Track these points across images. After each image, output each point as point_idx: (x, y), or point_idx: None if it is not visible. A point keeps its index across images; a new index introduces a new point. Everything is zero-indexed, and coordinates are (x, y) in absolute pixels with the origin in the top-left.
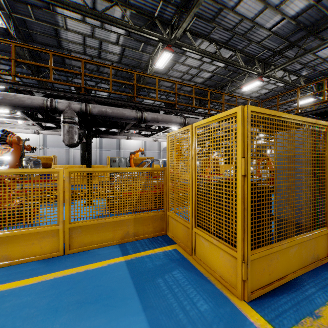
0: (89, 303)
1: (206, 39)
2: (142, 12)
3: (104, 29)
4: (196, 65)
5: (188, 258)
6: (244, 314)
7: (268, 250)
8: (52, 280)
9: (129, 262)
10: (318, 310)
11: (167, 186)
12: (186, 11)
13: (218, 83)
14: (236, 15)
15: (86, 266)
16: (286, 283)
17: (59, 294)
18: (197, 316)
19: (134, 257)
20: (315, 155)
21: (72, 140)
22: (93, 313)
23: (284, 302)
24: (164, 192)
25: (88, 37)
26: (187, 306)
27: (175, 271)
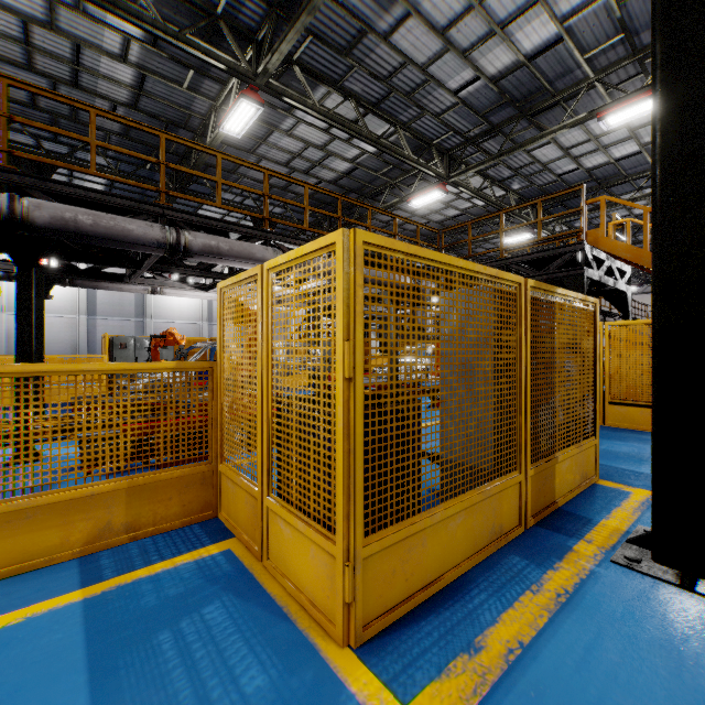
0: None
1: (336, 89)
2: None
3: (85, 15)
4: (319, 142)
5: (252, 568)
6: (341, 680)
7: (403, 531)
8: None
9: (94, 602)
10: (483, 638)
11: (218, 404)
12: (290, 19)
13: (365, 185)
14: (393, 50)
15: None
16: (439, 592)
17: None
18: None
19: (112, 586)
20: (499, 336)
21: None
22: None
23: (426, 634)
24: (211, 419)
25: (39, 26)
26: (214, 690)
27: (211, 606)
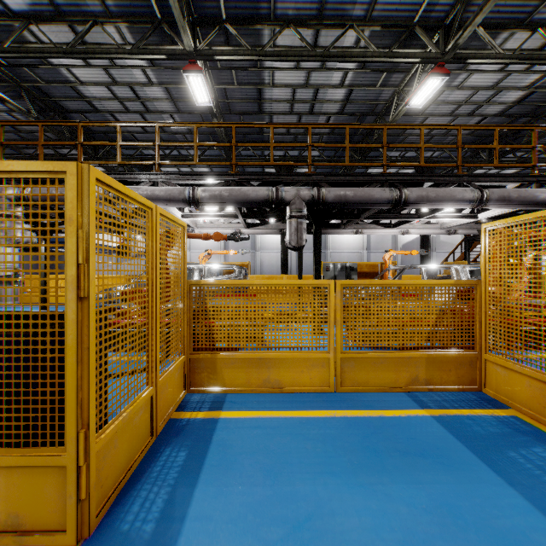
0: (415, 455)
1: (521, 28)
2: (392, 23)
3: (325, 69)
4: (490, 83)
5: None
6: None
7: None
8: (343, 418)
9: (439, 419)
10: None
11: (482, 311)
12: None
13: (540, 106)
14: None
15: (376, 411)
16: None
17: (365, 435)
18: None
19: (442, 414)
20: None
21: (300, 240)
22: (429, 468)
23: None
24: (475, 321)
25: (300, 87)
26: None
27: (535, 448)
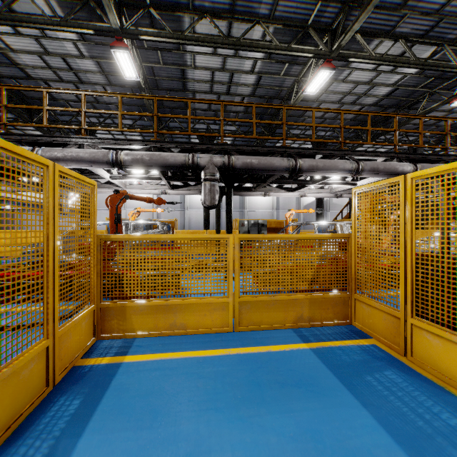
0: (291, 385)
1: (387, 38)
2: (291, 23)
3: (238, 57)
4: (366, 79)
5: (400, 359)
6: None
7: None
8: (236, 355)
9: (316, 351)
10: None
11: (352, 259)
12: (358, 5)
13: (402, 100)
14: None
15: (265, 347)
16: None
17: (252, 370)
18: (446, 430)
19: (319, 346)
20: None
21: (213, 200)
22: (301, 397)
23: None
24: (348, 267)
25: (218, 71)
26: (425, 415)
27: (387, 372)
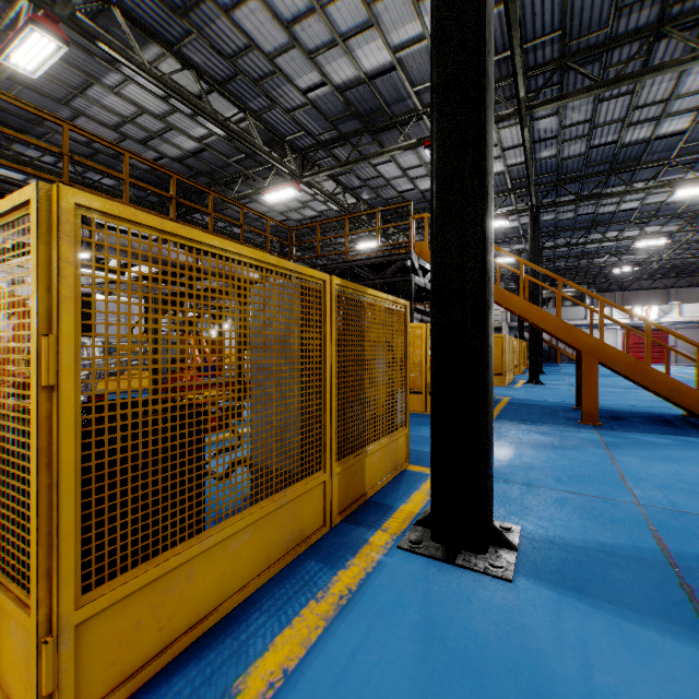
0: None
1: (172, 53)
2: None
3: None
4: (156, 110)
5: None
6: None
7: (152, 570)
8: None
9: None
10: (244, 676)
11: None
12: None
13: (217, 170)
14: (236, 28)
15: None
16: (212, 627)
17: None
18: None
19: None
20: (300, 333)
21: None
22: None
23: (174, 693)
24: None
25: None
26: None
27: None
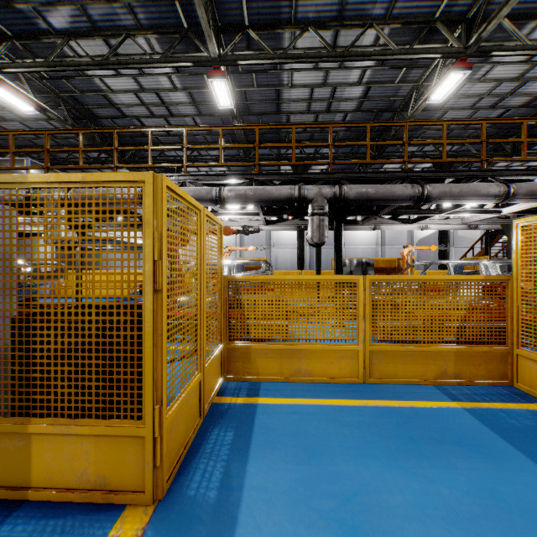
0: (450, 443)
1: None
2: (412, 20)
3: (344, 68)
4: (514, 75)
5: None
6: None
7: None
8: (375, 407)
9: (471, 411)
10: None
11: (513, 306)
12: None
13: None
14: None
15: (407, 402)
16: None
17: (399, 424)
18: None
19: (474, 406)
20: None
21: (322, 237)
22: (466, 456)
23: None
24: (506, 316)
25: (318, 87)
26: None
27: None
